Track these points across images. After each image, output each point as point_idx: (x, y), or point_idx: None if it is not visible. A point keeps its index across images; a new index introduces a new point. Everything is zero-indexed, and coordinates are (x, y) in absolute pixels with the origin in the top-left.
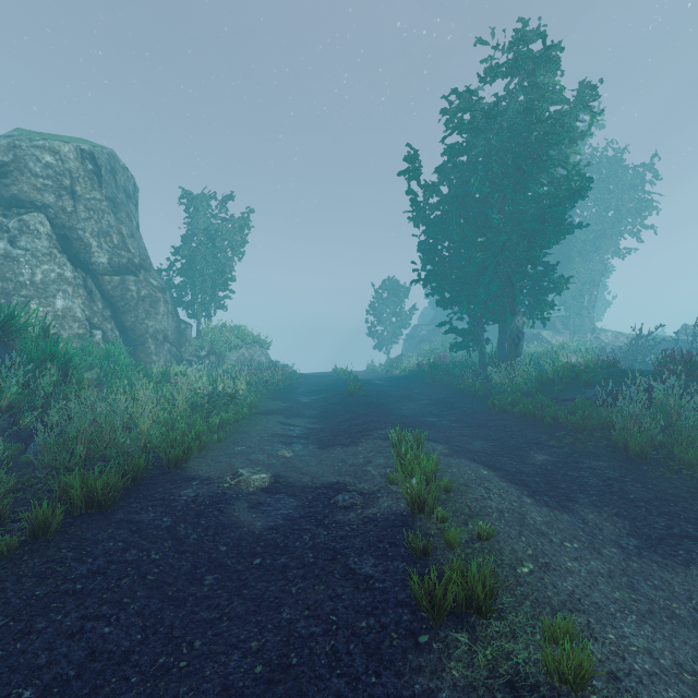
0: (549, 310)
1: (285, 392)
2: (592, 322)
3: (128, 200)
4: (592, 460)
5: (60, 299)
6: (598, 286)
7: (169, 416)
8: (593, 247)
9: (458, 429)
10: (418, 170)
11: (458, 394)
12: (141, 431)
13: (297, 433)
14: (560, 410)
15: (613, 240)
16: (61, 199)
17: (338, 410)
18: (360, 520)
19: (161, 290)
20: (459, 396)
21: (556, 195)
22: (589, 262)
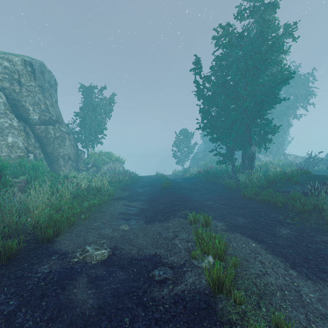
0: (269, 143)
1: (130, 186)
2: (283, 150)
3: (50, 87)
4: (321, 235)
5: (10, 137)
6: (286, 133)
7: (60, 202)
8: (284, 113)
9: (226, 209)
10: (200, 68)
11: (221, 187)
12: (33, 214)
13: (133, 212)
14: (283, 198)
15: (293, 110)
16: (13, 85)
17: (158, 197)
18: (171, 298)
19: (67, 133)
20: (222, 188)
21: (275, 80)
22: (281, 121)
